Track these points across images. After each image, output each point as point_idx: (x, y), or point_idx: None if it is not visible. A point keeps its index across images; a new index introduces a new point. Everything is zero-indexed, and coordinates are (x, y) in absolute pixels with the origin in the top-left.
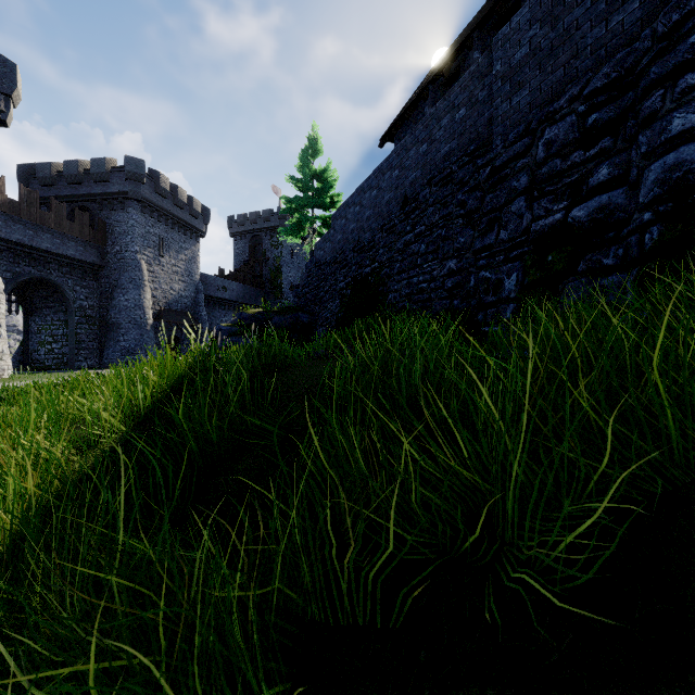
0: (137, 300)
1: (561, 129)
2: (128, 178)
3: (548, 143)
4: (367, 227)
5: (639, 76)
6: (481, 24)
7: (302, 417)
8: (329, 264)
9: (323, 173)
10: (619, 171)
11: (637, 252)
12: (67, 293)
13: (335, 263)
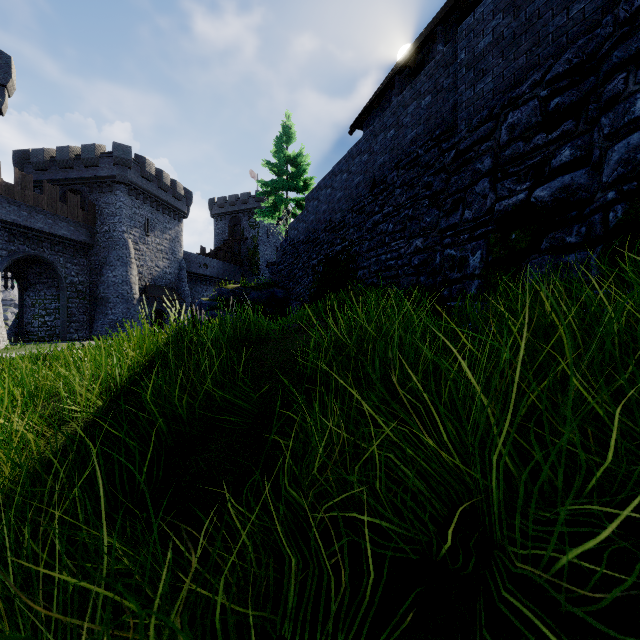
0: (124, 276)
1: (524, 113)
2: (116, 163)
3: (511, 127)
4: (338, 208)
5: (600, 61)
6: (444, 18)
7: (275, 393)
8: (302, 243)
9: (296, 158)
10: (581, 152)
11: (601, 230)
12: (59, 270)
13: (307, 242)
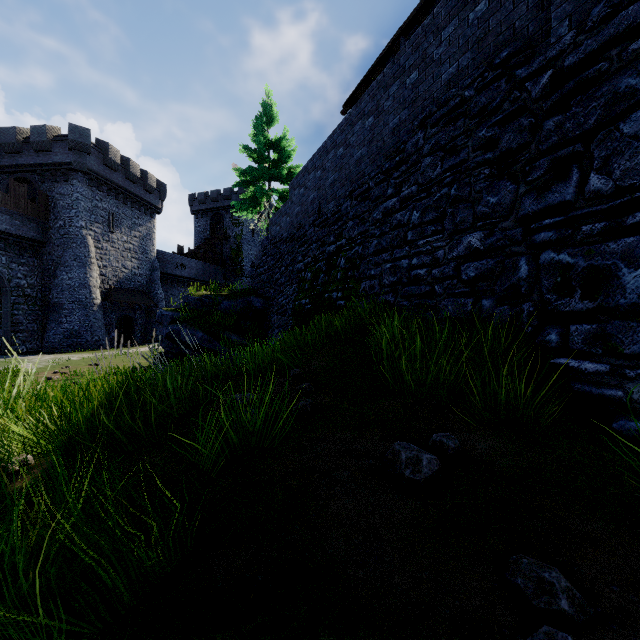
0: (82, 278)
1: None
2: (71, 148)
3: None
4: (331, 195)
5: None
6: None
7: None
8: (286, 241)
9: (280, 142)
10: None
11: None
12: (1, 271)
13: (292, 240)
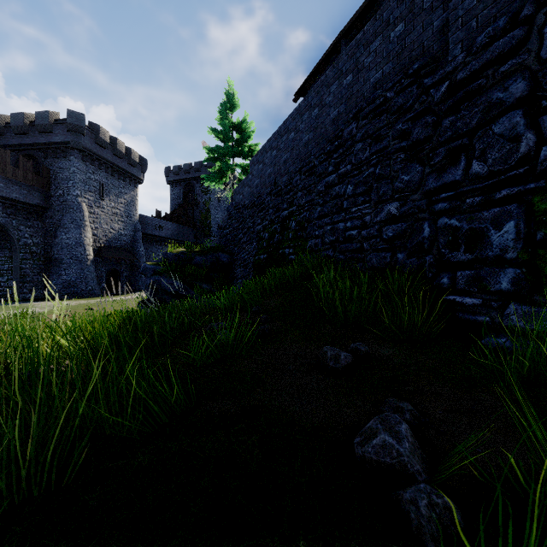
0: (78, 238)
1: None
2: (69, 129)
3: None
4: (284, 170)
5: None
6: None
7: None
8: (247, 207)
9: (242, 125)
10: None
11: None
12: (11, 232)
13: (252, 206)
